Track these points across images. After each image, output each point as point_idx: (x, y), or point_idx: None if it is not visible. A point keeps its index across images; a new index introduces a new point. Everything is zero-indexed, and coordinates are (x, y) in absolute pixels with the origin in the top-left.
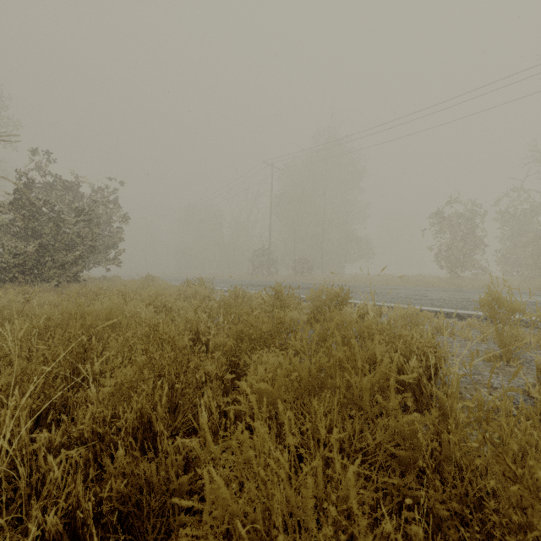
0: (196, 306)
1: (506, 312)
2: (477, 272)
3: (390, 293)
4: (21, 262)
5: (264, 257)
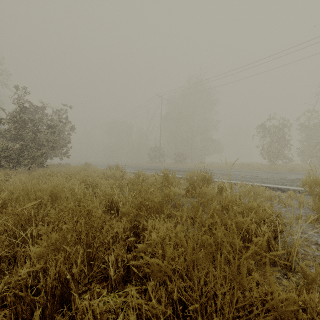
0: (112, 184)
1: (319, 189)
2: (286, 161)
3: (234, 174)
4: (7, 155)
5: (156, 152)
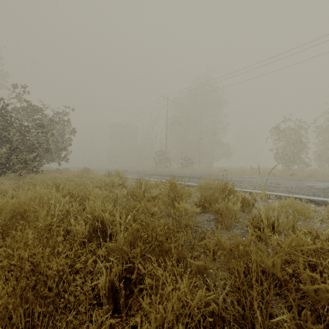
0: (104, 197)
1: None
2: (302, 166)
3: (251, 181)
4: None
5: (162, 156)
